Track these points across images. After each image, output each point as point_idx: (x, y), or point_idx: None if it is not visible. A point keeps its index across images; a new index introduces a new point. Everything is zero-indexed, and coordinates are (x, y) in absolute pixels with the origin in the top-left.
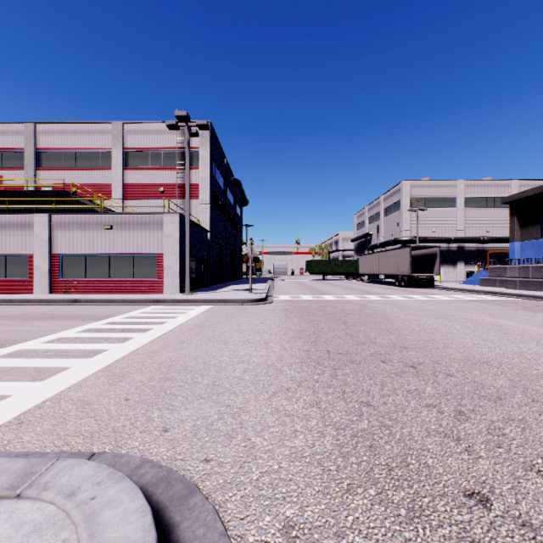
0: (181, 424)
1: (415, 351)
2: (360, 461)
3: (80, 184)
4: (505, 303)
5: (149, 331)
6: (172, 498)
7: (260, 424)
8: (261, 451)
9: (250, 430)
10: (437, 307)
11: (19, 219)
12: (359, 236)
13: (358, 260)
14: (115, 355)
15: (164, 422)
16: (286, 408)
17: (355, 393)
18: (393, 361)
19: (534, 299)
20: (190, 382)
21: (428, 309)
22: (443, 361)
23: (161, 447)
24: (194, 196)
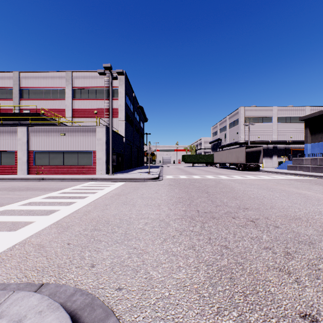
0: (103, 261)
1: (252, 211)
2: (224, 290)
3: (46, 108)
4: (304, 180)
5: (86, 198)
6: (94, 320)
7: (156, 261)
8: (157, 282)
9: (149, 266)
10: (263, 183)
11: (8, 129)
12: (214, 140)
13: (213, 155)
14: (64, 213)
15: (92, 260)
16: (172, 250)
17: (217, 239)
18: (239, 218)
19: (321, 178)
20: (110, 231)
21: (258, 184)
22: (271, 218)
23: (89, 279)
24: (115, 116)
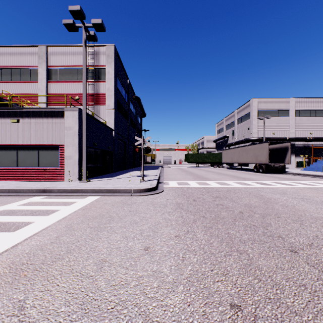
0: None
1: None
2: None
3: (14, 94)
4: None
5: None
6: None
7: None
8: None
9: None
10: None
11: None
12: (219, 138)
13: (220, 154)
14: None
15: None
16: None
17: None
18: None
19: None
20: None
21: None
22: None
23: None
24: (102, 103)
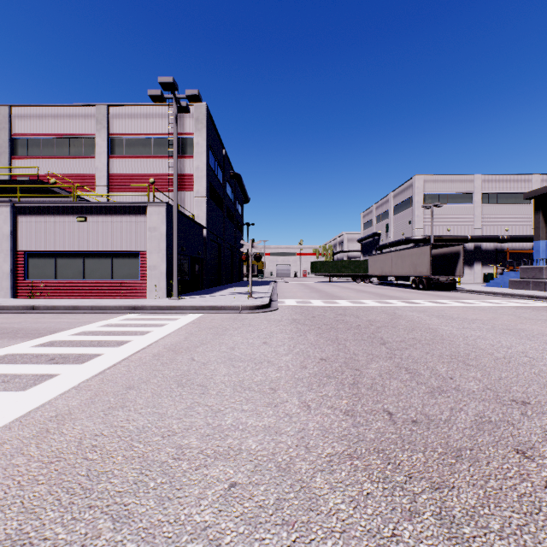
0: None
1: None
2: None
3: (60, 174)
4: None
5: (92, 360)
6: None
7: None
8: None
9: None
10: (487, 316)
11: None
12: (366, 235)
13: (367, 261)
14: None
15: None
16: None
17: None
18: (542, 452)
19: None
20: None
21: (479, 319)
22: None
23: None
24: (188, 188)
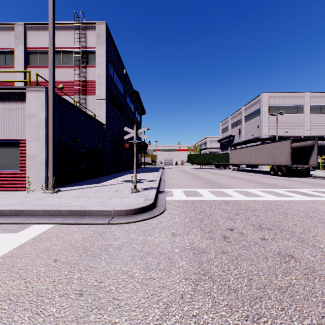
0: None
1: None
2: None
3: None
4: None
5: None
6: None
7: None
8: None
9: None
10: None
11: None
12: (224, 137)
13: (227, 154)
14: None
15: None
16: None
17: None
18: None
19: None
20: None
21: None
22: None
23: None
24: (91, 92)
